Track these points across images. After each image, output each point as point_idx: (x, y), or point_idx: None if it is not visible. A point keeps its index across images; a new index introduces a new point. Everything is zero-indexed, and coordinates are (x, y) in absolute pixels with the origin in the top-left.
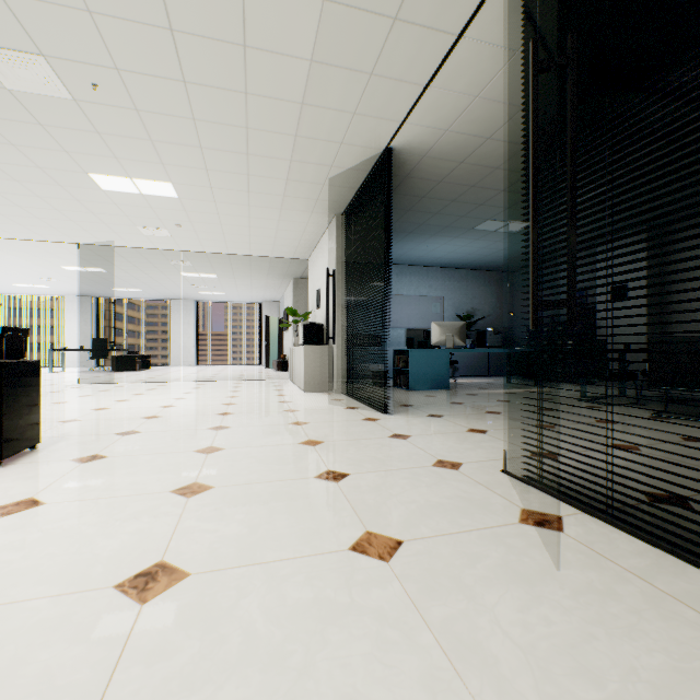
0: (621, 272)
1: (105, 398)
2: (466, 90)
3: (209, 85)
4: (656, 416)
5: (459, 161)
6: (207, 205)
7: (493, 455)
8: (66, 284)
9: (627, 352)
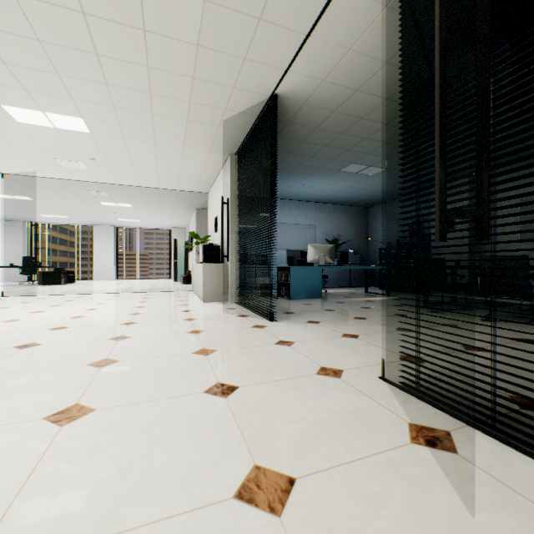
0: (508, 188)
1: (21, 310)
2: (341, 42)
3: (108, 19)
4: (486, 319)
5: (332, 110)
6: (117, 141)
7: (369, 360)
8: None
9: (515, 268)
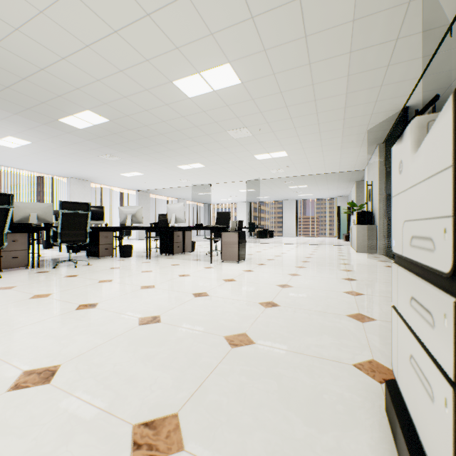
0: None
1: (258, 248)
2: (453, 68)
3: (300, 116)
4: None
5: None
6: (301, 155)
7: None
8: (238, 198)
9: None
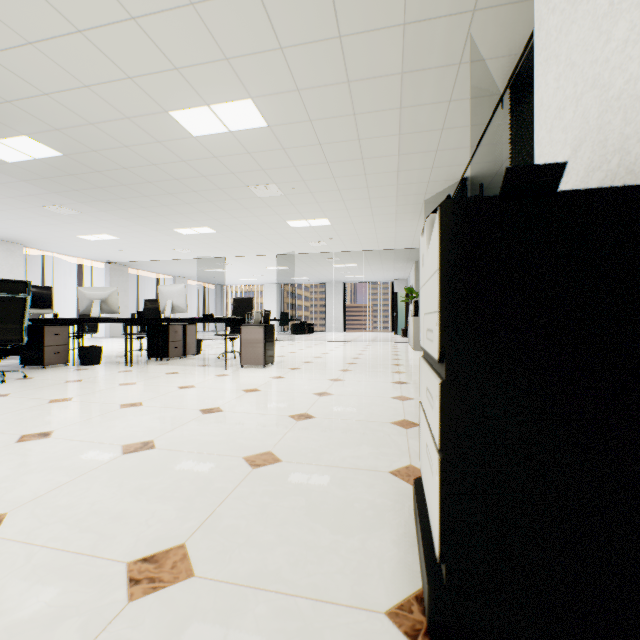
0: None
1: (292, 348)
2: (508, 141)
3: (346, 176)
4: None
5: None
6: (347, 226)
7: None
8: (266, 278)
9: None
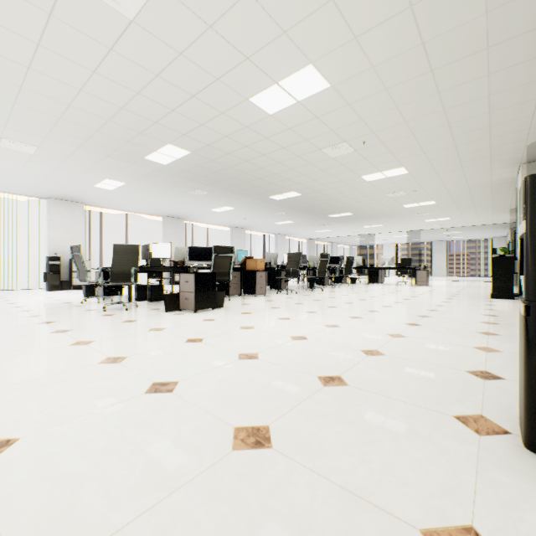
0: None
1: None
2: None
3: (464, 208)
4: None
5: None
6: (460, 219)
7: None
8: (388, 241)
9: None
